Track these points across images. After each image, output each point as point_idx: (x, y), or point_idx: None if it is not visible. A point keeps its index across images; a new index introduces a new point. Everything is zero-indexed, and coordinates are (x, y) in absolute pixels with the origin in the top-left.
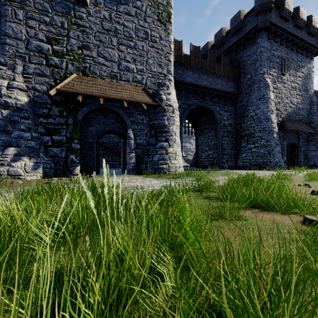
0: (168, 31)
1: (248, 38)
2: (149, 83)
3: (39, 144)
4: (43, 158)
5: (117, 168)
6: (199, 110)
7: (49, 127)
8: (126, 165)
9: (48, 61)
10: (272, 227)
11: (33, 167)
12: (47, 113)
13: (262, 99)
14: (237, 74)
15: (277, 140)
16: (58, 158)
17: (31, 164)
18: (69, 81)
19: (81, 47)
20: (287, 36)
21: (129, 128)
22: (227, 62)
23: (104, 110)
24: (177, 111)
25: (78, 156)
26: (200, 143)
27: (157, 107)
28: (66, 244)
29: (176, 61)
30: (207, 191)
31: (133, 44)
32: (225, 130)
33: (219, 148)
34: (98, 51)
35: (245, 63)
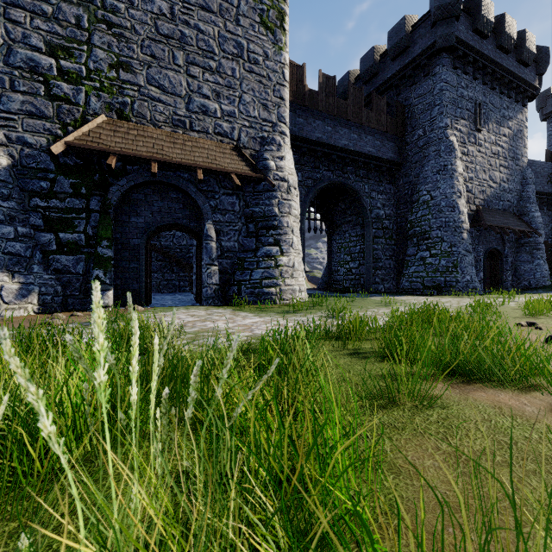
0: (279, 44)
1: (418, 64)
2: (244, 138)
3: (33, 249)
4: (41, 275)
5: (186, 292)
6: (334, 189)
7: (52, 216)
8: (202, 288)
9: (51, 90)
10: (504, 425)
11: (19, 293)
12: (49, 189)
13: (443, 171)
14: (400, 128)
15: (468, 244)
16: (70, 275)
17: (15, 287)
18: (91, 128)
19: (116, 65)
20: (485, 64)
21: (208, 220)
22: (383, 107)
23: (161, 186)
24: (295, 189)
25: (109, 272)
26: (337, 249)
27: (260, 182)
28: (27, 494)
29: (293, 102)
30: (356, 339)
31: (215, 65)
32: (380, 227)
33: (369, 257)
34: (148, 75)
35: (413, 110)
